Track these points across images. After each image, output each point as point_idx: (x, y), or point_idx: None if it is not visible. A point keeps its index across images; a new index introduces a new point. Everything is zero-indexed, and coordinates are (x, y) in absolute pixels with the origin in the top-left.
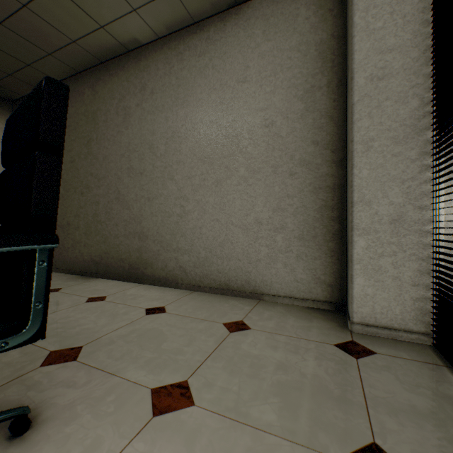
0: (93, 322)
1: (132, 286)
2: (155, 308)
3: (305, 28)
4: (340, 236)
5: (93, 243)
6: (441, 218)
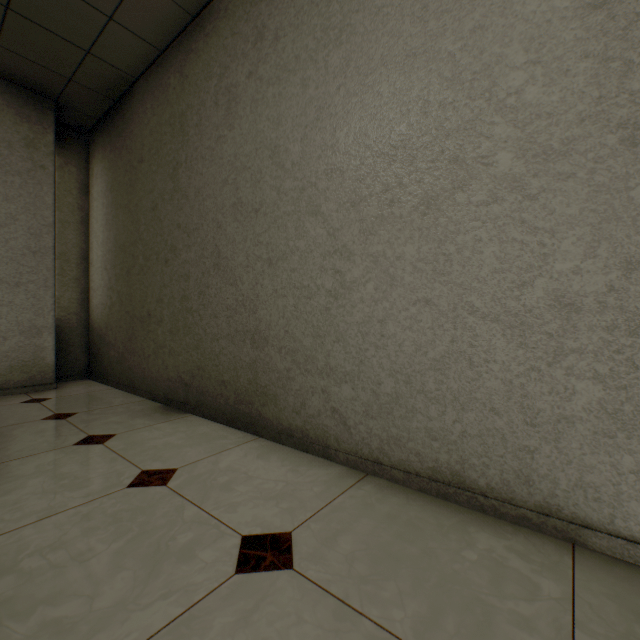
0: (91, 587)
1: (236, 441)
2: (265, 541)
3: None
4: None
5: (180, 349)
6: None
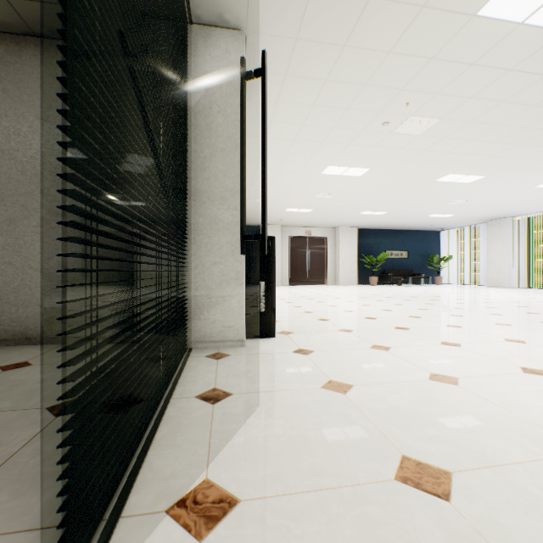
0: None
1: None
2: None
3: None
4: None
5: None
6: (189, 265)
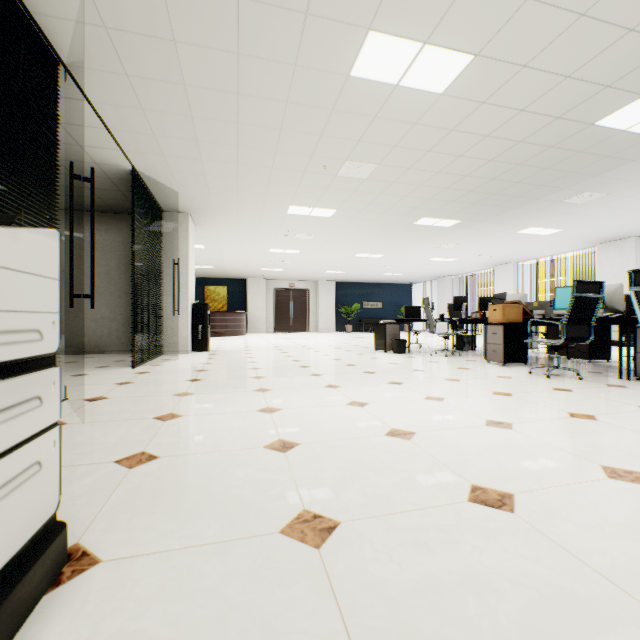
0: None
1: None
2: None
3: (126, 236)
4: None
5: None
6: (164, 317)
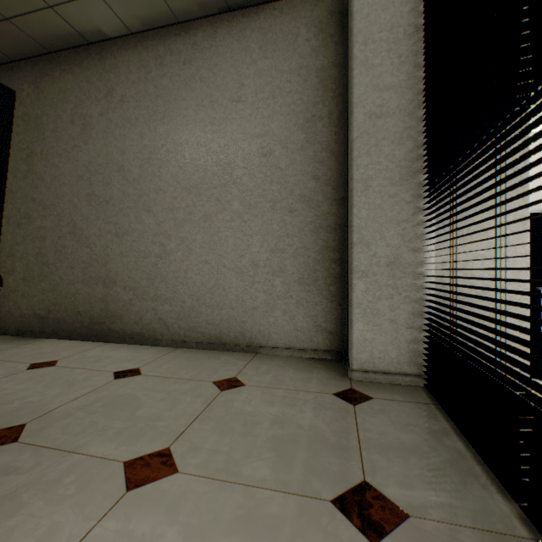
0: (40, 393)
1: (94, 346)
2: (127, 371)
3: (306, 51)
4: (342, 279)
5: (36, 292)
6: (431, 260)
